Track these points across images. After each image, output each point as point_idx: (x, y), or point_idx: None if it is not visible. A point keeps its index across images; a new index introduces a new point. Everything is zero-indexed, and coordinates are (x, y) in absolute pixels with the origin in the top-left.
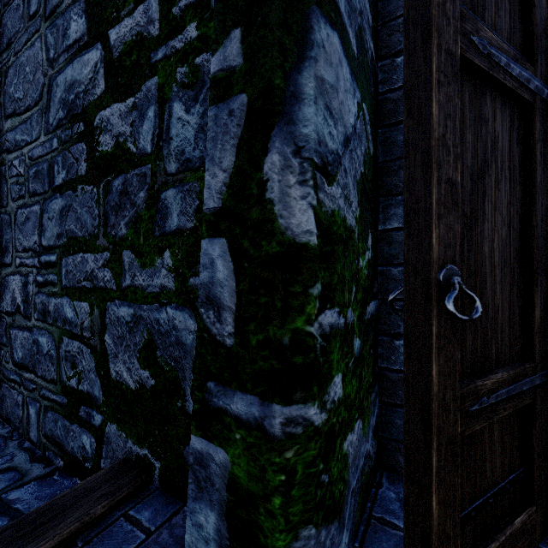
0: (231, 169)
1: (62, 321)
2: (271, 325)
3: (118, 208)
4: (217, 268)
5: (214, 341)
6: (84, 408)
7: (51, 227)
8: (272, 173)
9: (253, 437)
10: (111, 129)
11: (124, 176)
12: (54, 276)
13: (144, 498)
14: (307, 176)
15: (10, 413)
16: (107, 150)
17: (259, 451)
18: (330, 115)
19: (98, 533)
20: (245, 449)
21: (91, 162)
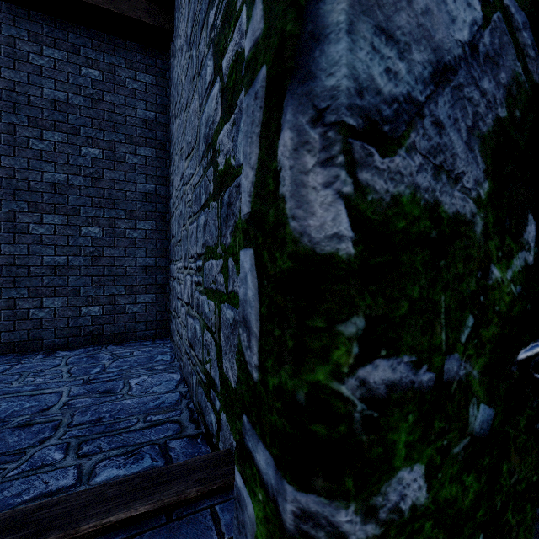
0: (256, 164)
1: (204, 315)
2: (283, 370)
3: (226, 219)
4: (248, 284)
5: (246, 369)
6: (212, 391)
7: (200, 238)
8: (284, 158)
9: (270, 510)
10: (223, 149)
11: (229, 190)
12: (201, 277)
13: (231, 498)
14: (334, 151)
15: (187, 378)
16: (221, 168)
17: (274, 533)
18: (387, 41)
19: (188, 515)
20: (265, 519)
21: (215, 181)
